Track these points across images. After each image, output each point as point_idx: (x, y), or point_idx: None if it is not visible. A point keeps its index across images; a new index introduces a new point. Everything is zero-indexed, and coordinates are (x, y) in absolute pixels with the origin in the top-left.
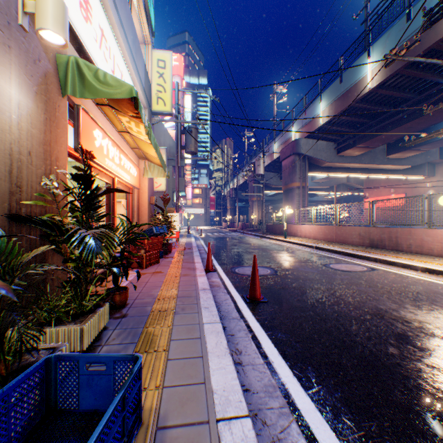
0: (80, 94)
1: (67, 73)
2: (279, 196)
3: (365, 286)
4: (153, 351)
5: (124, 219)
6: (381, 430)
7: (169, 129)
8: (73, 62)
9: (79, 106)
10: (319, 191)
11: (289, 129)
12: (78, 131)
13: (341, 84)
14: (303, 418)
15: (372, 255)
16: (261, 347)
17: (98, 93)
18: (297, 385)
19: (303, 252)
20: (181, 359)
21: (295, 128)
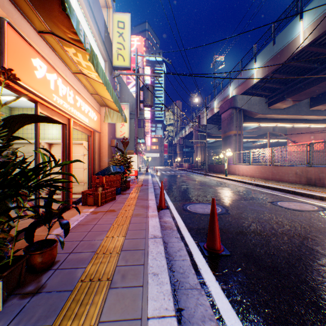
0: None
1: None
2: (217, 143)
3: None
4: None
5: (86, 159)
6: None
7: (133, 93)
8: None
9: (2, 19)
10: (250, 138)
11: (227, 88)
12: (1, 49)
13: (274, 46)
14: None
15: (315, 193)
16: None
17: None
18: None
19: (245, 189)
20: None
21: (232, 87)
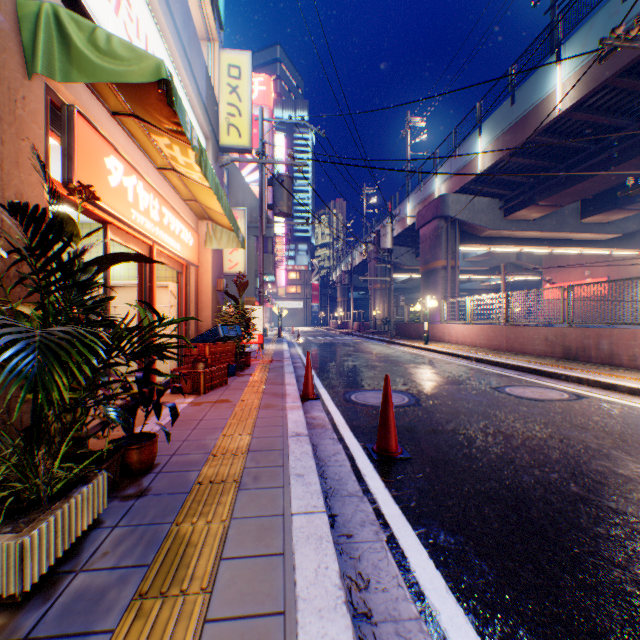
0: (63, 74)
1: (37, 34)
2: (413, 283)
3: (577, 429)
4: (178, 592)
5: (174, 313)
6: None
7: (251, 185)
8: (49, 14)
9: (71, 108)
10: (474, 274)
11: (431, 180)
12: (70, 153)
13: (513, 107)
14: None
15: (572, 372)
16: (410, 569)
17: (96, 71)
18: None
19: (457, 366)
20: (236, 621)
21: (440, 178)
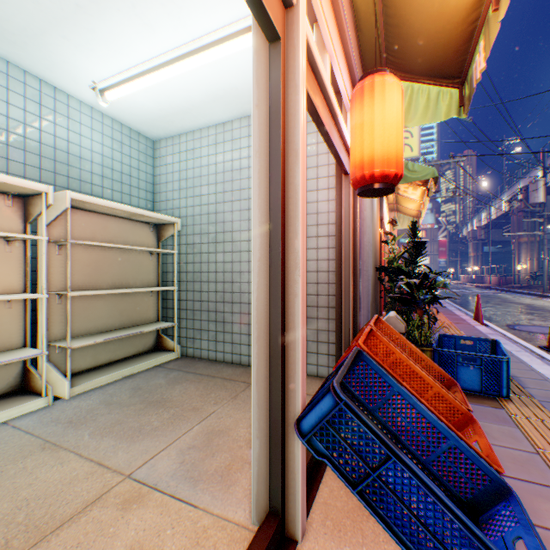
0: None
1: None
2: None
3: None
4: None
5: None
6: None
7: None
8: None
9: None
10: None
11: None
12: (381, 206)
13: None
14: None
15: None
16: None
17: (407, 179)
18: None
19: None
20: None
21: None
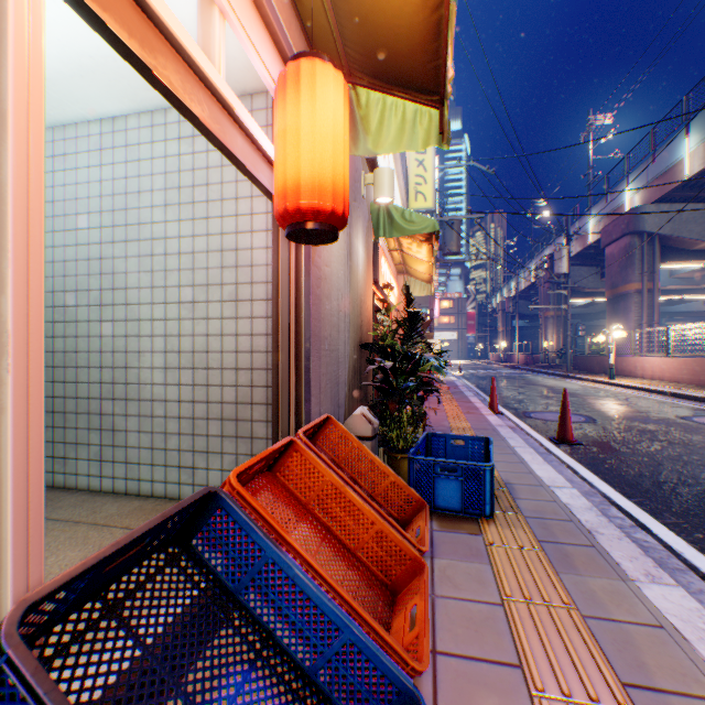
0: (388, 234)
1: (378, 218)
2: (598, 307)
3: None
4: None
5: None
6: (700, 522)
7: None
8: (383, 207)
9: (377, 241)
10: (688, 294)
11: (619, 189)
12: (376, 265)
13: None
14: (622, 508)
15: None
16: (578, 473)
17: (404, 231)
18: (619, 495)
19: (644, 400)
20: (503, 462)
21: (632, 187)
